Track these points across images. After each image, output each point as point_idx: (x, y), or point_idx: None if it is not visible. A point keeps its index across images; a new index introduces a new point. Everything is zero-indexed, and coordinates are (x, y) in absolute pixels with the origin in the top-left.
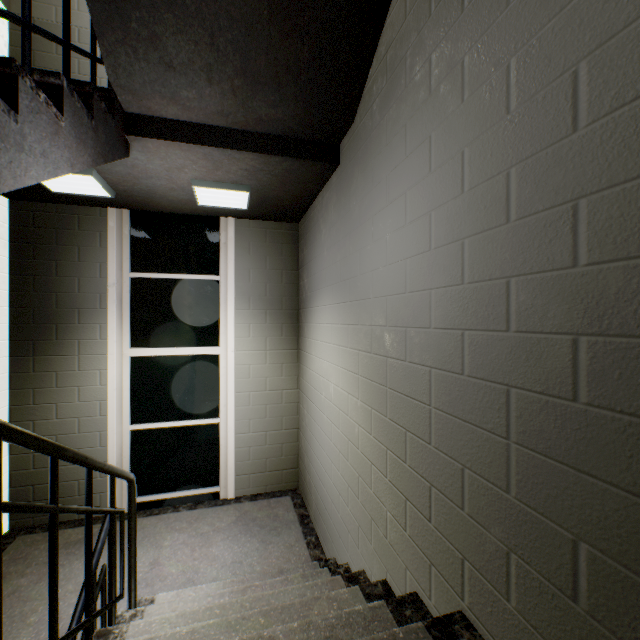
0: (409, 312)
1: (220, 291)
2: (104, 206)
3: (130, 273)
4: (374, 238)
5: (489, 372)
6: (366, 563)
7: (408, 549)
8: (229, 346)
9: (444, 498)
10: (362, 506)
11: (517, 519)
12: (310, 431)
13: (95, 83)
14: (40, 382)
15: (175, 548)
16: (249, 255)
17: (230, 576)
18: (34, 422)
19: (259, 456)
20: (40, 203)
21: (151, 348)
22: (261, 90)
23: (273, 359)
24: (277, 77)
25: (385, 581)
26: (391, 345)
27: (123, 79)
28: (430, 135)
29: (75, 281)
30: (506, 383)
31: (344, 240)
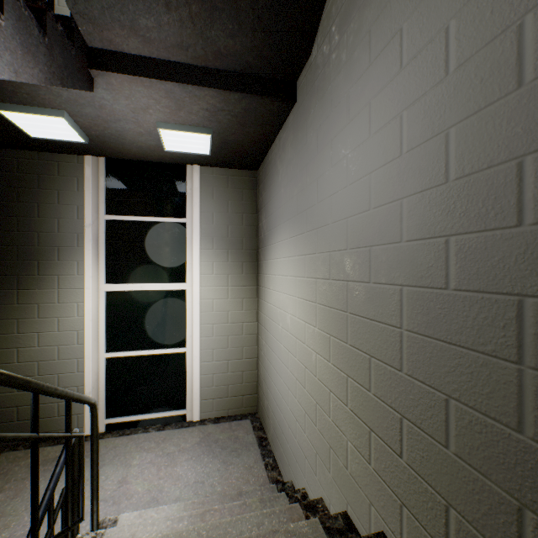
0: (374, 229)
1: (186, 232)
2: (81, 154)
3: (105, 216)
4: (333, 162)
5: (488, 281)
6: (324, 491)
7: (373, 484)
8: (194, 282)
9: (420, 432)
10: (320, 433)
11: (537, 468)
12: (268, 360)
13: (52, 5)
14: (23, 313)
15: (142, 467)
16: (212, 199)
17: (192, 496)
18: (18, 349)
19: (221, 382)
20: (23, 151)
21: (124, 284)
22: (219, 17)
23: (234, 294)
24: (235, 2)
25: (345, 513)
26: (352, 268)
27: (81, 4)
28: (401, 27)
29: (55, 222)
30: (517, 292)
31: (301, 173)
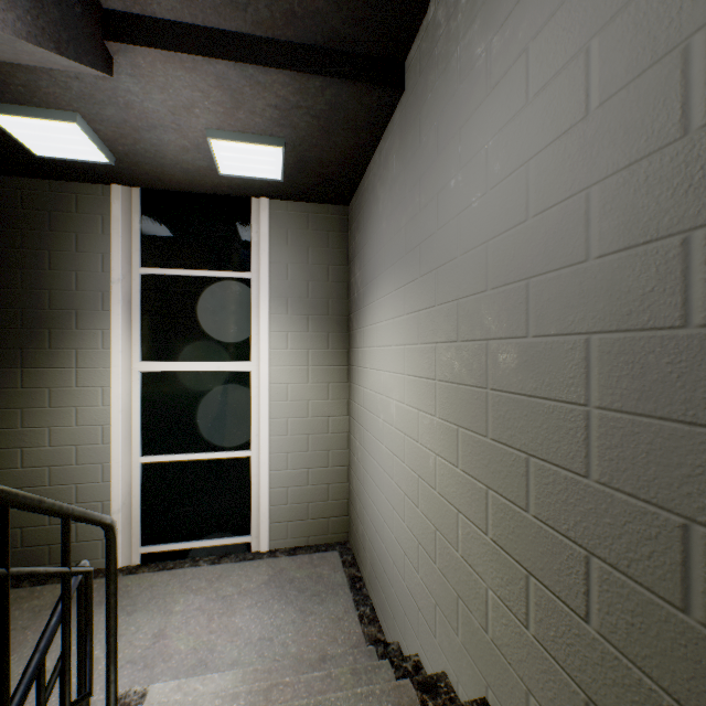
0: (535, 249)
1: (251, 292)
2: (107, 183)
3: (141, 268)
4: (463, 161)
5: None
6: (448, 662)
7: (533, 661)
8: (261, 360)
9: (627, 582)
10: (441, 575)
11: None
12: (363, 468)
13: None
14: (30, 400)
15: (188, 615)
16: (287, 246)
17: (255, 659)
18: (22, 450)
19: (299, 499)
20: (30, 179)
21: (166, 362)
22: None
23: (317, 377)
24: None
25: (484, 702)
26: (496, 318)
27: None
28: None
29: (72, 276)
30: None
31: (412, 192)
